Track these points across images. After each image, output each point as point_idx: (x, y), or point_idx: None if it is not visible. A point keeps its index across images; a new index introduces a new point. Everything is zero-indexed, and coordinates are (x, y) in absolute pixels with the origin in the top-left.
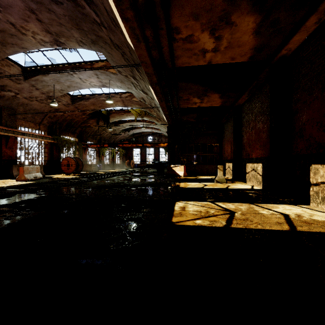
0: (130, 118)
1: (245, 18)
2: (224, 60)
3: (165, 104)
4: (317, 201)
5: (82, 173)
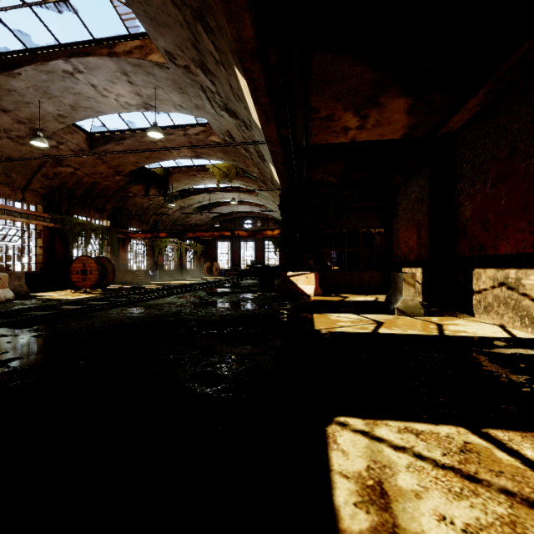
0: (209, 183)
1: None
2: None
3: (276, 131)
4: None
5: (109, 288)
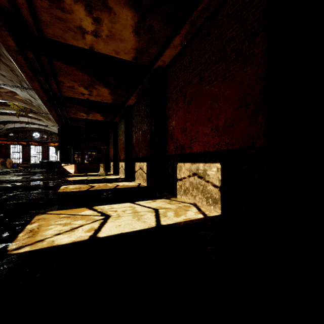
0: (8, 111)
1: (102, 88)
2: (97, 99)
3: (55, 113)
4: (136, 179)
5: None
